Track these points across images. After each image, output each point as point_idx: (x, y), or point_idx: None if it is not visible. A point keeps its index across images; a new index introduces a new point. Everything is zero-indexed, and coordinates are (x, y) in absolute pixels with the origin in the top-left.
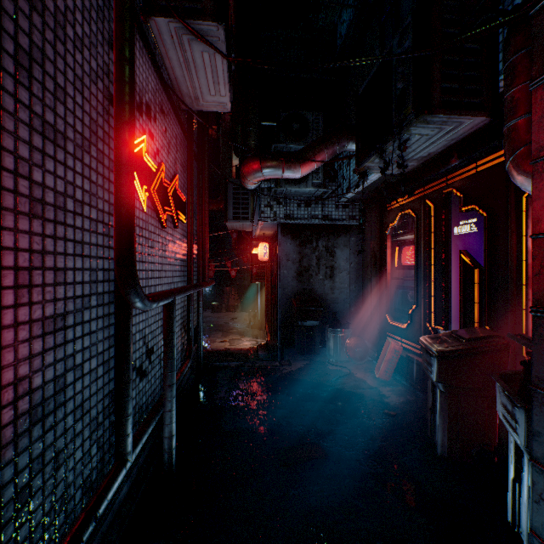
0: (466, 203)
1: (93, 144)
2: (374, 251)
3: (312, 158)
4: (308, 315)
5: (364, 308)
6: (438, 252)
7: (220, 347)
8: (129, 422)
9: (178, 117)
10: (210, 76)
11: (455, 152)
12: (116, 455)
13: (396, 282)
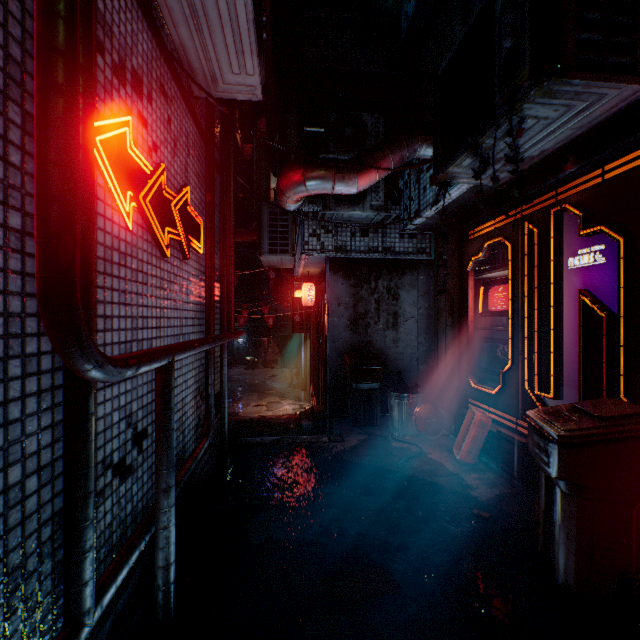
0: (587, 224)
1: (11, 101)
2: (450, 292)
3: (373, 166)
4: (365, 376)
5: (436, 365)
6: (543, 292)
7: (255, 412)
8: (87, 561)
9: (191, 109)
10: (230, 42)
11: (570, 155)
12: (64, 617)
13: (480, 333)
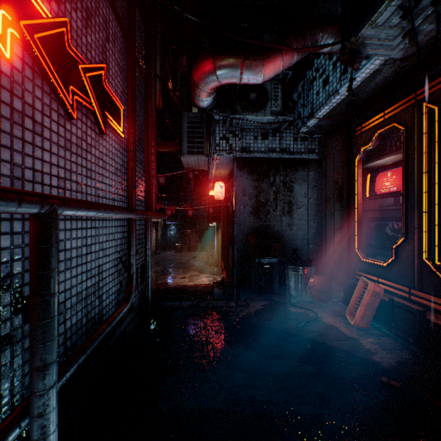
0: None
1: None
2: (338, 182)
3: (278, 53)
4: (266, 252)
5: (324, 244)
6: None
7: (180, 282)
8: None
9: (111, 1)
10: None
11: None
12: None
13: (366, 215)
